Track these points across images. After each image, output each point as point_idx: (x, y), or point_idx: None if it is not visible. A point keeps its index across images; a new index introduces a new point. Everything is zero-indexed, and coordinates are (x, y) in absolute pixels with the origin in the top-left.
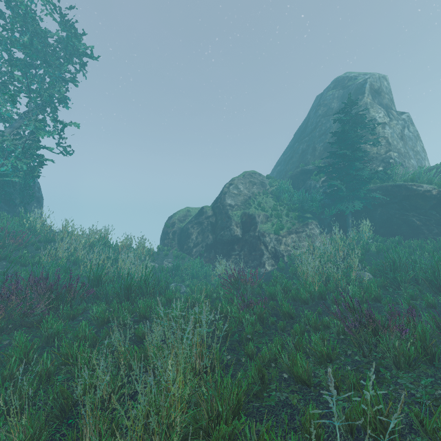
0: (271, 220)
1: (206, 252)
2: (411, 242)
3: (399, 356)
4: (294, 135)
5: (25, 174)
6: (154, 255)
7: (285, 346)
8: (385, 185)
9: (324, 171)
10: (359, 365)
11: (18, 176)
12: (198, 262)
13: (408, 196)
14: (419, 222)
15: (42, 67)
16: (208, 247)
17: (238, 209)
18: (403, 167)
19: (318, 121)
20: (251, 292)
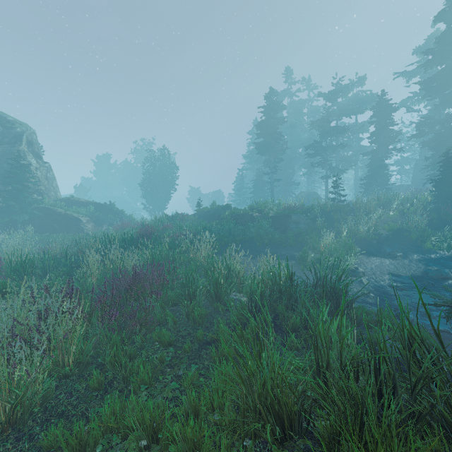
0: None
1: None
2: (54, 235)
3: None
4: None
5: None
6: None
7: None
8: (40, 207)
9: None
10: None
11: None
12: None
13: (52, 214)
14: (57, 226)
15: None
16: None
17: None
18: (48, 196)
19: None
20: None
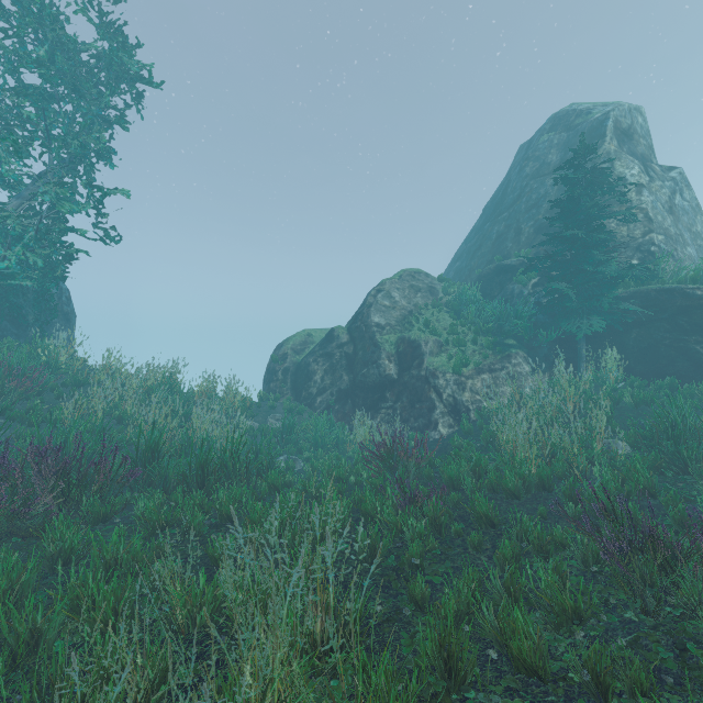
0: (448, 350)
1: (338, 403)
2: (693, 387)
3: None
4: (483, 210)
5: (43, 275)
6: (252, 408)
7: (487, 586)
8: (645, 290)
9: (538, 267)
10: (638, 633)
11: (32, 278)
12: (325, 419)
13: (687, 308)
14: None
15: (69, 98)
16: (341, 395)
17: (391, 332)
18: (674, 259)
19: (525, 185)
20: (415, 474)
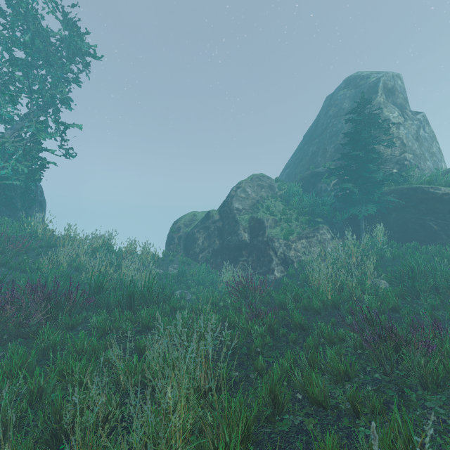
0: (280, 225)
1: (212, 258)
2: (428, 247)
3: (425, 376)
4: (304, 137)
5: (27, 177)
6: (158, 261)
7: (298, 361)
8: (400, 188)
9: (336, 174)
10: (380, 384)
11: (20, 180)
12: (205, 268)
13: (425, 200)
14: (437, 226)
15: (44, 67)
16: (215, 253)
17: (245, 213)
18: (418, 169)
19: (329, 122)
20: (259, 300)
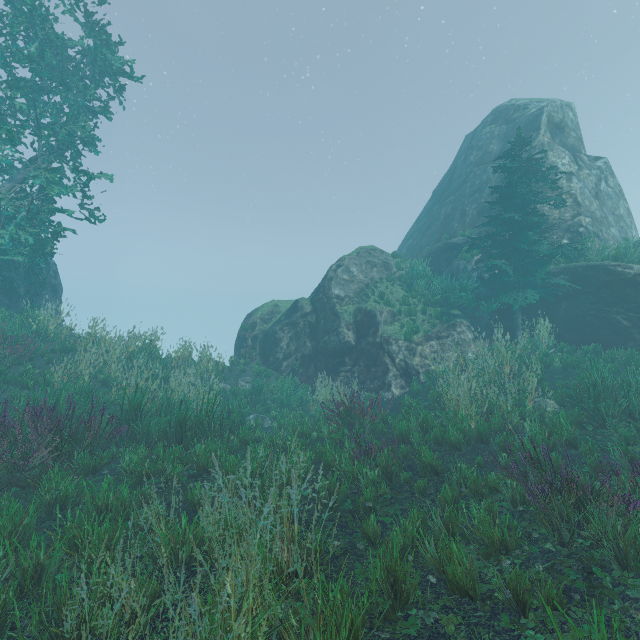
0: (400, 320)
1: (302, 367)
2: (614, 352)
3: (625, 548)
4: (433, 193)
5: (33, 251)
6: (224, 372)
7: (429, 524)
8: (573, 266)
9: (480, 246)
10: (554, 560)
11: (23, 254)
12: (290, 382)
13: (609, 283)
14: (628, 322)
15: (57, 91)
16: (305, 360)
17: (349, 303)
18: (599, 239)
19: (469, 172)
20: (370, 430)
